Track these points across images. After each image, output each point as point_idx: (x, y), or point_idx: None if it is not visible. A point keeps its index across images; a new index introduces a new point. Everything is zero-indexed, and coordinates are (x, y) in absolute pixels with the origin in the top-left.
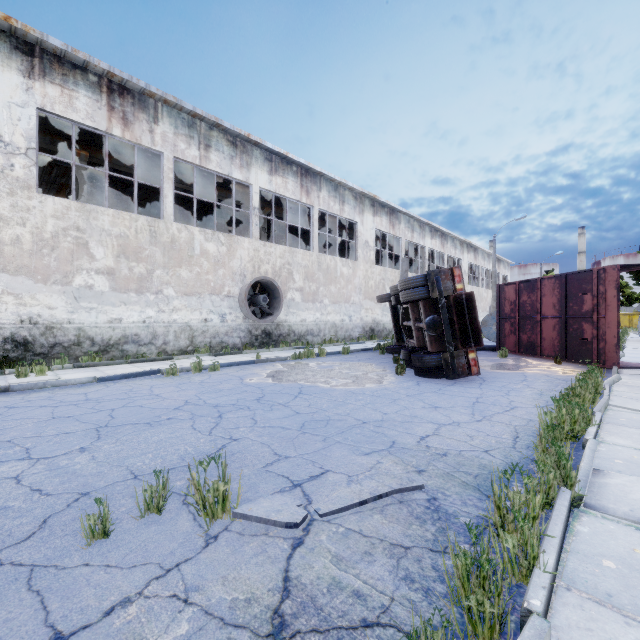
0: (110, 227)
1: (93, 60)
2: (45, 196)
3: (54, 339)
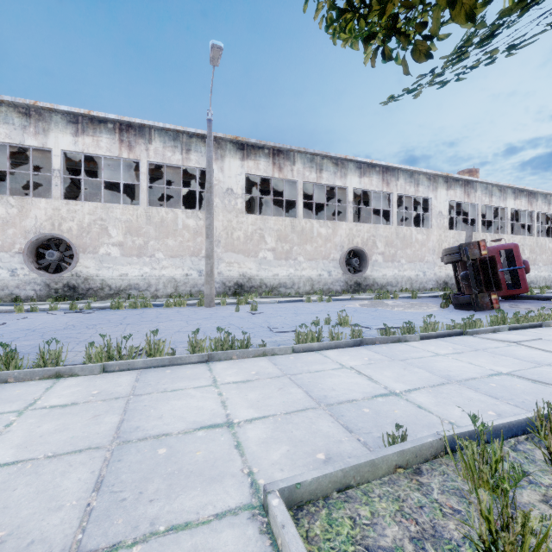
0: (273, 226)
1: (267, 143)
2: (248, 215)
3: (251, 284)
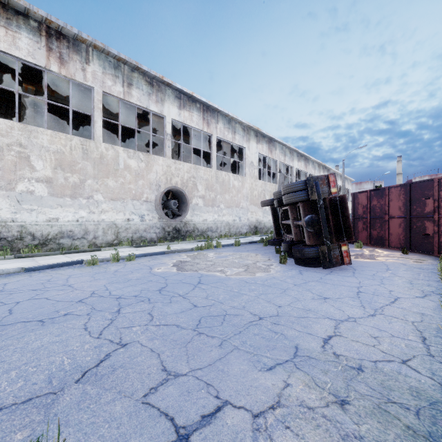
0: (48, 144)
1: (33, 8)
2: None
3: None
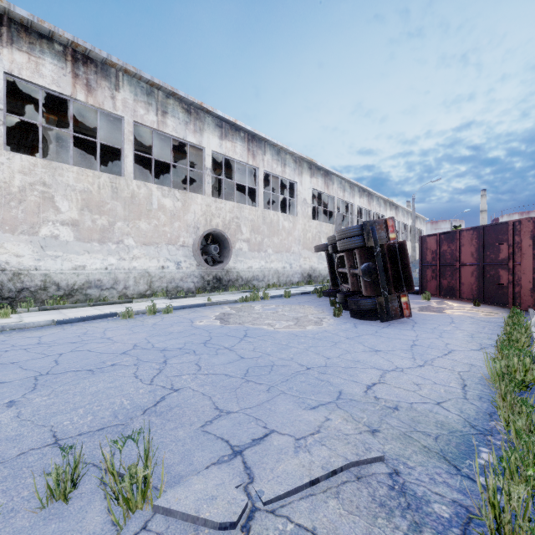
0: (74, 183)
1: (58, 30)
2: (13, 153)
3: (21, 284)
